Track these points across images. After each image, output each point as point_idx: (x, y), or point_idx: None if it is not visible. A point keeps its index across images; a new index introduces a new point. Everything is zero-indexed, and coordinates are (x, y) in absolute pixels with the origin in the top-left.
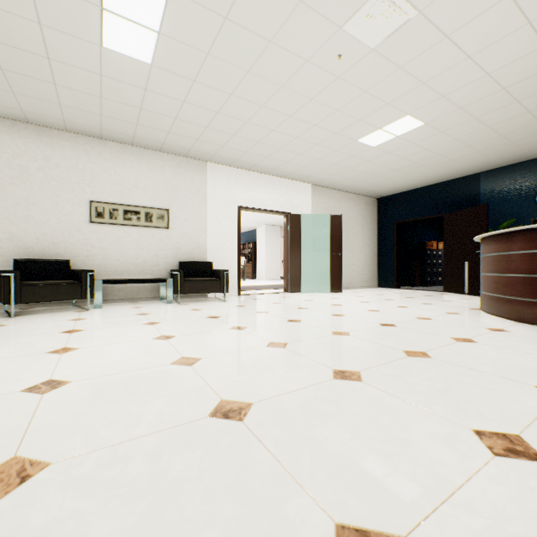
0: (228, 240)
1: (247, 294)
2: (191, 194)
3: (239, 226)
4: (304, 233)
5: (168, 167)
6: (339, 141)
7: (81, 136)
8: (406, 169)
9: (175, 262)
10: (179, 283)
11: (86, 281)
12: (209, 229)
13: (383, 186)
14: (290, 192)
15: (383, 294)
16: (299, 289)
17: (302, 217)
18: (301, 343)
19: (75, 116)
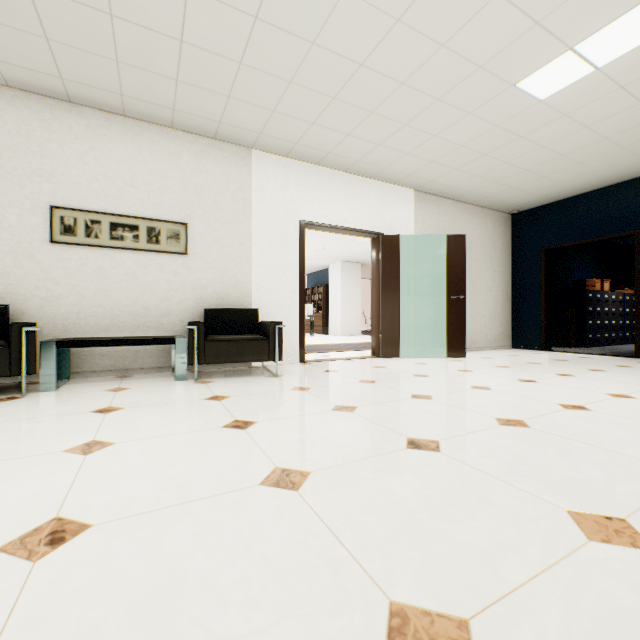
0: (285, 274)
1: (316, 359)
2: (225, 199)
3: (302, 253)
4: (404, 265)
5: (186, 154)
6: (480, 88)
7: (36, 96)
8: (581, 154)
9: (198, 309)
10: (197, 345)
11: (20, 343)
12: (254, 257)
13: (529, 191)
14: (382, 201)
15: (536, 361)
16: (396, 353)
17: (400, 241)
18: (527, 632)
19: (4, 45)
